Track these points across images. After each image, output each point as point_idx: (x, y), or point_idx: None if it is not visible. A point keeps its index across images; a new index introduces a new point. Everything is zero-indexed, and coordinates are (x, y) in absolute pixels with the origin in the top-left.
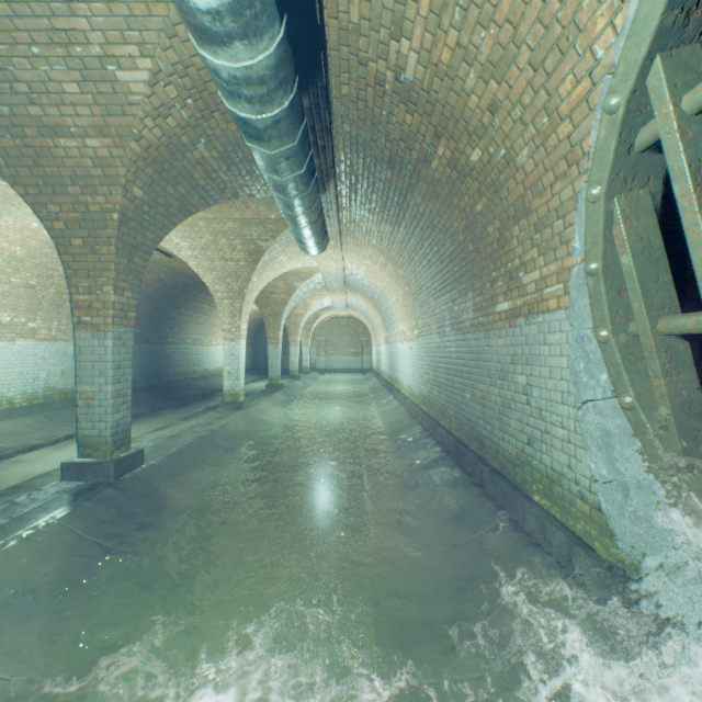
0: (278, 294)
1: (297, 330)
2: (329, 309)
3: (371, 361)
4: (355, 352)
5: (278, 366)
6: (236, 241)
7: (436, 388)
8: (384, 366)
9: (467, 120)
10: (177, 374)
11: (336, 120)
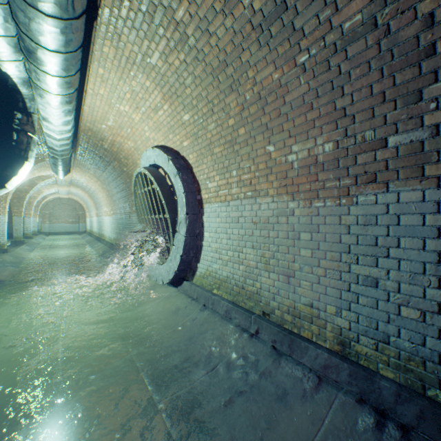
0: (22, 186)
1: (32, 207)
2: (55, 194)
3: (86, 226)
4: (74, 221)
5: (21, 230)
6: None
7: (120, 235)
8: (96, 229)
9: (122, 162)
10: None
11: (80, 143)
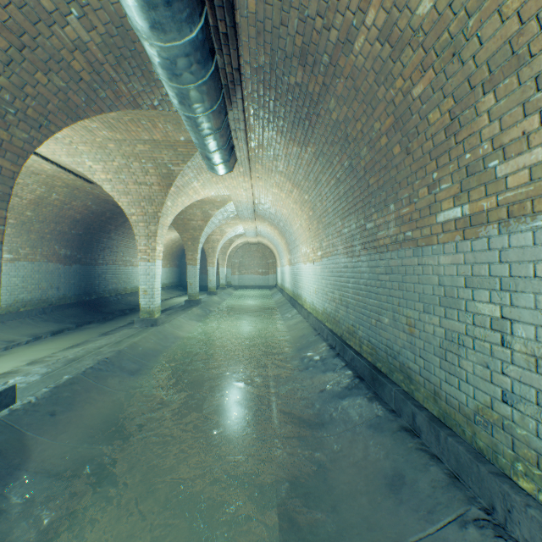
0: (195, 221)
1: (214, 253)
2: (242, 236)
3: (276, 279)
4: (264, 272)
5: (196, 284)
6: (148, 165)
7: (342, 308)
8: (288, 284)
9: None
10: (108, 291)
11: None
